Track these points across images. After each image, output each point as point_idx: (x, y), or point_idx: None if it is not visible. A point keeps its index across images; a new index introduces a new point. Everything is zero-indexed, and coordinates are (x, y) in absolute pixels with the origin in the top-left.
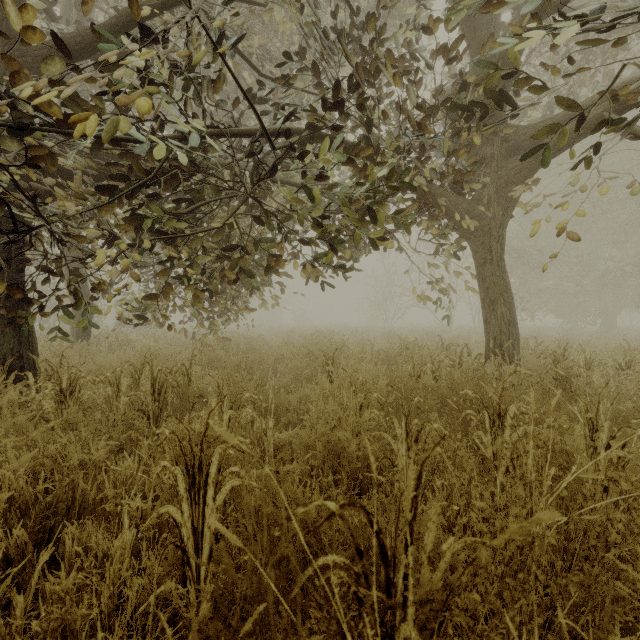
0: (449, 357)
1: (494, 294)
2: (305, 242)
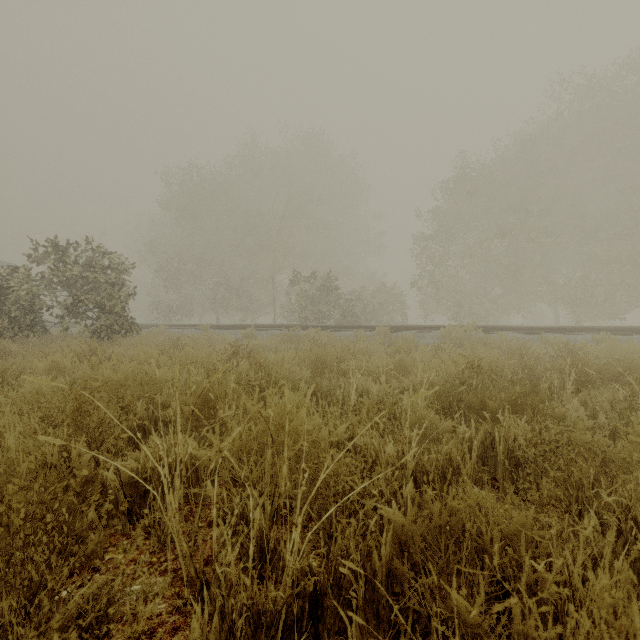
0: None
1: None
2: None
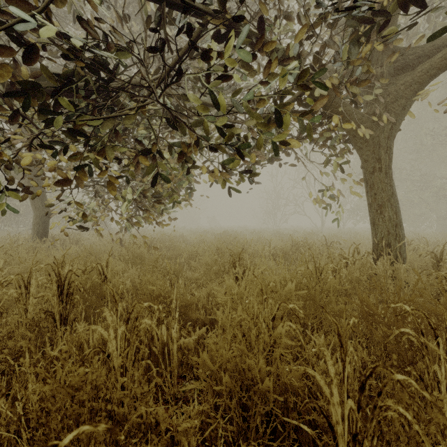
0: (342, 255)
1: (382, 199)
2: (213, 149)
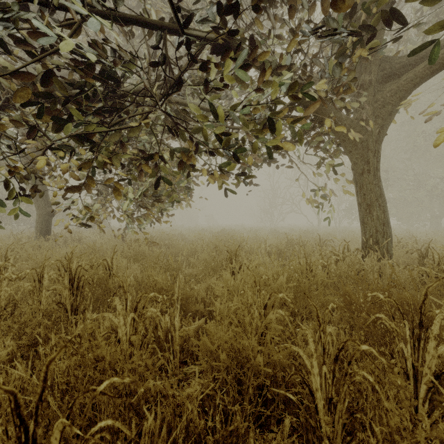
0: (333, 252)
1: (370, 199)
2: (211, 153)
